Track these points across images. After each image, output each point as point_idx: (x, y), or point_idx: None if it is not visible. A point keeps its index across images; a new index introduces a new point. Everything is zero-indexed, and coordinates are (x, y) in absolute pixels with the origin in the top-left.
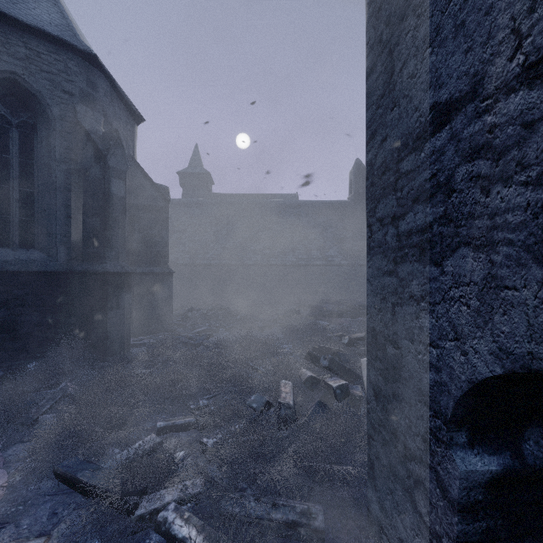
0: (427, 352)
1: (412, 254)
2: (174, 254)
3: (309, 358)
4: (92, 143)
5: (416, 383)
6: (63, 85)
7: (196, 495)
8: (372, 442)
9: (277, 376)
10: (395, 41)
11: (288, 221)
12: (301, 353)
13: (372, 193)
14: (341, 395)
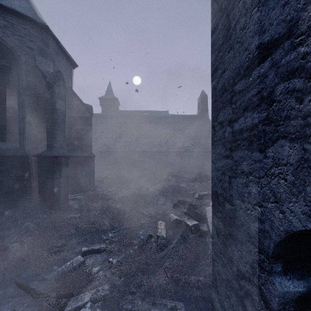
0: (254, 209)
1: (243, 145)
2: (96, 145)
3: (175, 207)
4: (45, 78)
5: (245, 229)
6: (27, 43)
7: (104, 296)
8: (215, 263)
9: (156, 218)
10: (231, 7)
11: (163, 126)
12: (170, 204)
13: (215, 106)
14: (194, 230)
